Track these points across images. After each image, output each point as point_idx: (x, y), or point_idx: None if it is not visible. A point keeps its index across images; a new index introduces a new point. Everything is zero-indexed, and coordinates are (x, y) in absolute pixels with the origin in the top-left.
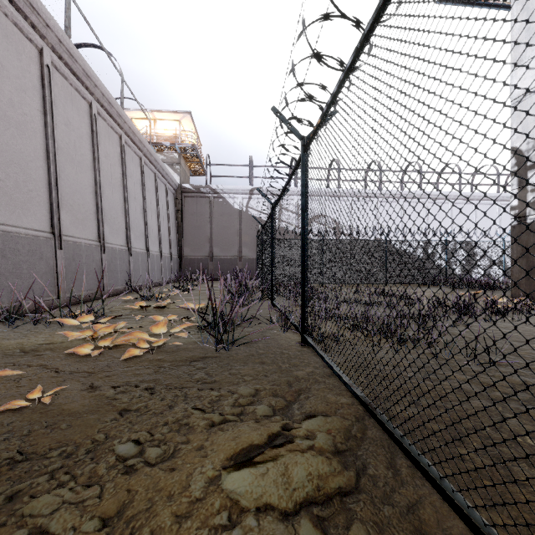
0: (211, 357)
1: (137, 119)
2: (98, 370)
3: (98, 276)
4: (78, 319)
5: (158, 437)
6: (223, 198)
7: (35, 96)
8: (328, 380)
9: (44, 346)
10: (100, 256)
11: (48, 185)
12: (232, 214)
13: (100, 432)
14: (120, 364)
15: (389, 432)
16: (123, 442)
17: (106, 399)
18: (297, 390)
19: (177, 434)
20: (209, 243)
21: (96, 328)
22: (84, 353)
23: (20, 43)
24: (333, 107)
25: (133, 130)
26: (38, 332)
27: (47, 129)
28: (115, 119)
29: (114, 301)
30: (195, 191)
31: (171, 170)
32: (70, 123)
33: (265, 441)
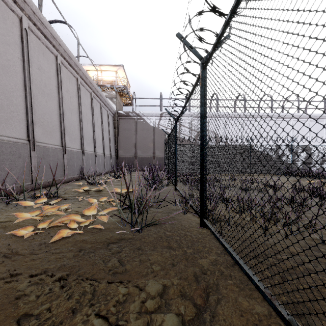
0: (126, 239)
1: (90, 70)
2: (27, 253)
3: (61, 168)
4: (36, 201)
5: None
6: (143, 119)
7: (16, 48)
8: (233, 273)
9: (2, 224)
10: (63, 155)
11: (26, 108)
12: (149, 129)
13: None
14: (50, 245)
15: None
16: None
17: (15, 294)
18: (204, 288)
19: None
20: (134, 148)
21: (44, 209)
22: (23, 234)
23: (5, 12)
24: (239, 7)
25: (85, 75)
26: (6, 210)
27: (24, 71)
28: (73, 67)
29: (70, 185)
30: (126, 115)
31: (111, 102)
32: (42, 68)
33: None
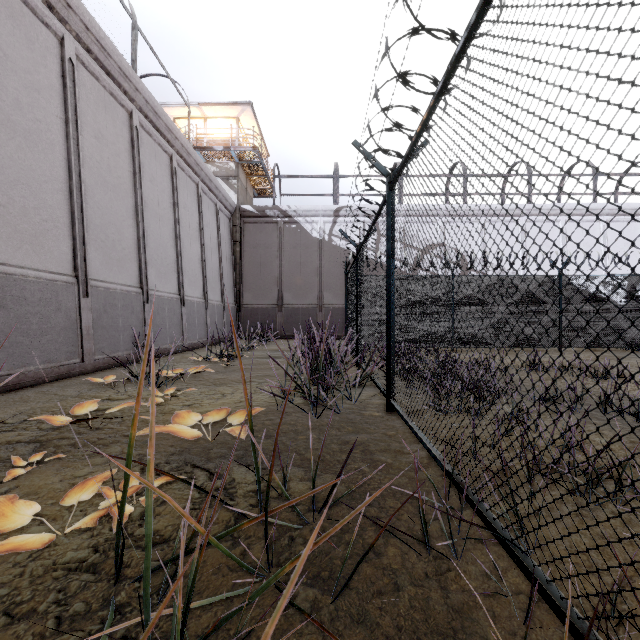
0: None
1: (181, 118)
2: None
3: (70, 336)
4: None
5: None
6: (297, 223)
7: None
8: None
9: None
10: (77, 301)
11: None
12: (310, 245)
13: None
14: None
15: None
16: None
17: None
18: None
19: None
20: (277, 287)
21: None
22: None
23: None
24: None
25: (153, 108)
26: None
27: None
28: (118, 80)
29: (86, 383)
30: (258, 215)
31: (226, 187)
32: (6, 56)
33: None
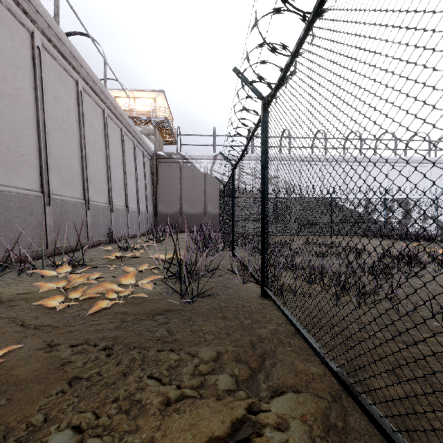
0: (174, 310)
1: (119, 97)
2: (61, 325)
3: (83, 229)
4: (58, 269)
5: (103, 422)
6: (191, 163)
7: (27, 73)
8: (293, 341)
9: (21, 296)
10: (85, 212)
11: (39, 150)
12: (199, 176)
13: (41, 411)
14: (85, 318)
15: (387, 435)
16: (61, 429)
17: (60, 362)
18: (261, 354)
19: (126, 417)
20: (179, 201)
21: (71, 279)
22: (53, 305)
23: (13, 26)
24: (299, 54)
25: (114, 105)
26: (20, 281)
27: (37, 102)
28: (99, 95)
29: (96, 251)
30: (167, 158)
31: (148, 140)
32: (59, 97)
33: (228, 432)
